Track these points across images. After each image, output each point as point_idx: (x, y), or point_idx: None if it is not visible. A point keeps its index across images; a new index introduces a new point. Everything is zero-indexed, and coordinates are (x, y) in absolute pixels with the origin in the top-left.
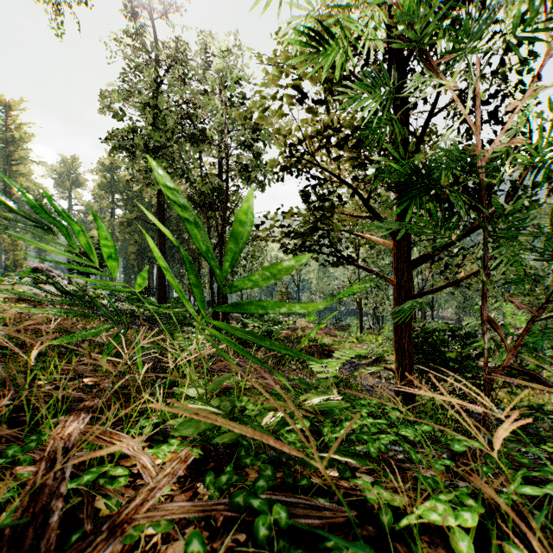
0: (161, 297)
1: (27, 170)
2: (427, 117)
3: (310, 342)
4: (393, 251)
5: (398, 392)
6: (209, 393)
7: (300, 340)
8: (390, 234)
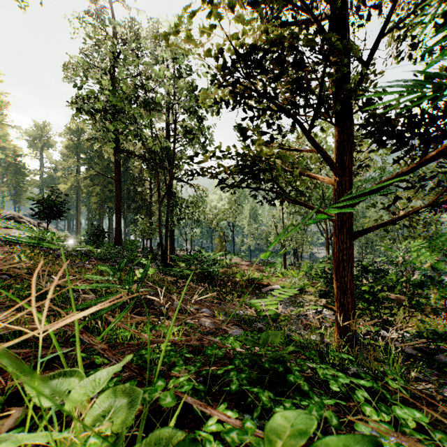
0: (117, 240)
1: (3, 133)
2: (377, 37)
3: (243, 277)
4: (334, 187)
5: (340, 332)
6: (73, 405)
7: (235, 275)
8: (332, 168)
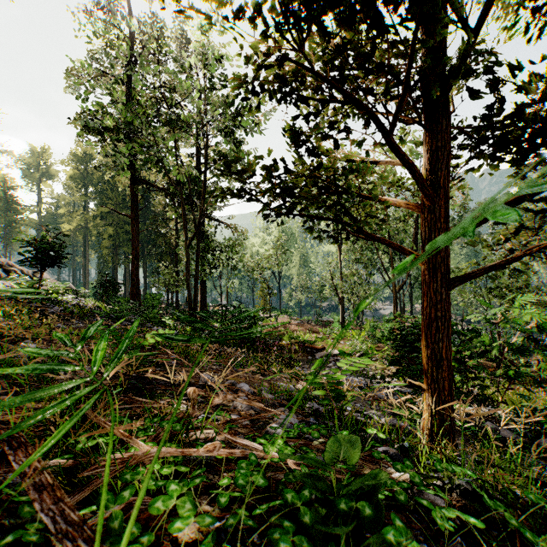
0: (133, 293)
1: None
2: None
3: (292, 339)
4: (422, 215)
5: (432, 420)
6: None
7: (281, 337)
8: (421, 188)
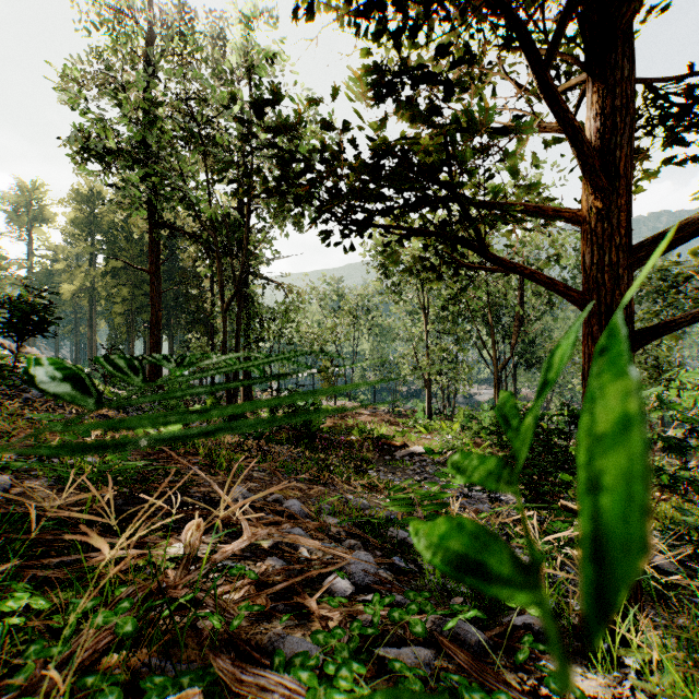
0: (153, 374)
1: None
2: None
3: (364, 433)
4: (586, 226)
5: None
6: None
7: (350, 430)
8: (587, 175)
